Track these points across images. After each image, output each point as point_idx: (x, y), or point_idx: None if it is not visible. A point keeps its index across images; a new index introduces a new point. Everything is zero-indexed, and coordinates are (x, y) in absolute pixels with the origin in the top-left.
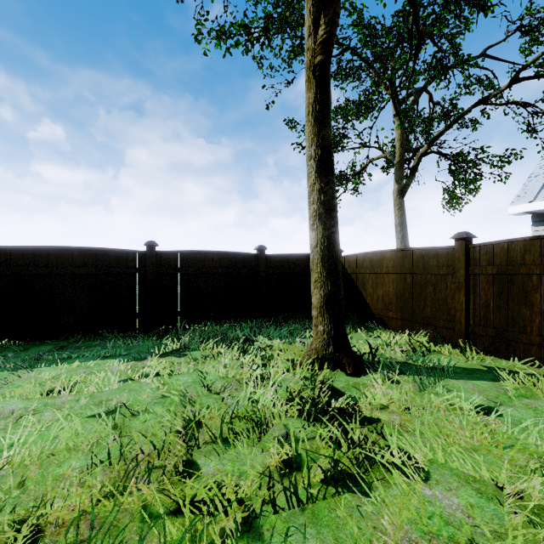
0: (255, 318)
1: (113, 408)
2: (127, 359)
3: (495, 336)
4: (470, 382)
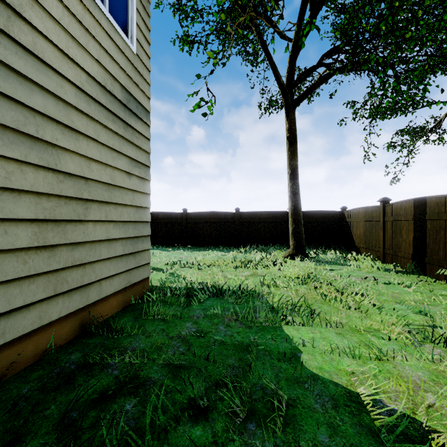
0: (287, 245)
1: (218, 258)
2: (225, 252)
3: (392, 254)
4: (346, 267)
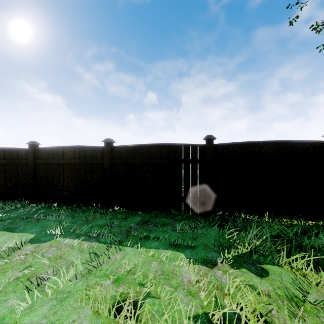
0: None
1: None
2: (195, 258)
3: None
4: None
